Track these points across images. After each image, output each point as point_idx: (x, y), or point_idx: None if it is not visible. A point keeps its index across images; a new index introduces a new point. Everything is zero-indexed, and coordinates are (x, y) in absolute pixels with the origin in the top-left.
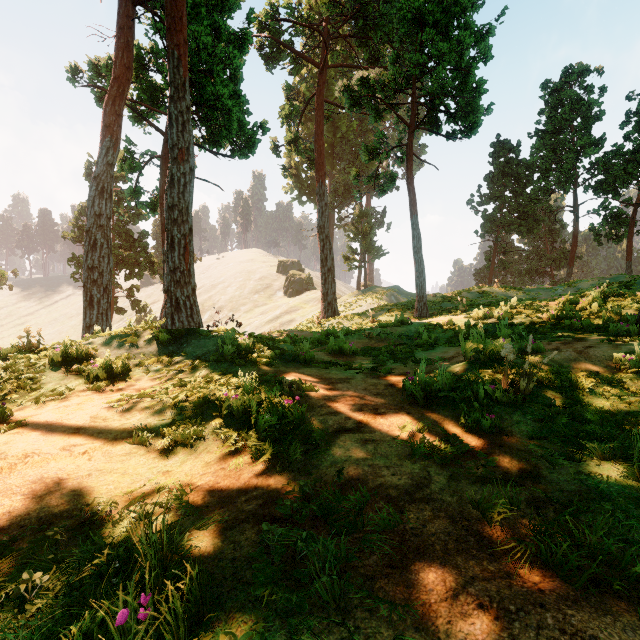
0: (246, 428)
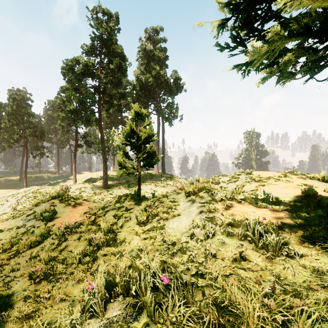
0: (0, 187)
